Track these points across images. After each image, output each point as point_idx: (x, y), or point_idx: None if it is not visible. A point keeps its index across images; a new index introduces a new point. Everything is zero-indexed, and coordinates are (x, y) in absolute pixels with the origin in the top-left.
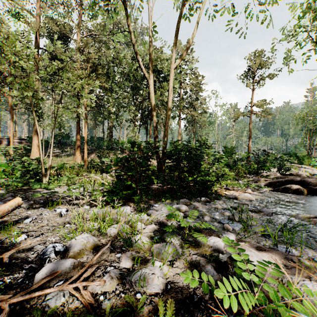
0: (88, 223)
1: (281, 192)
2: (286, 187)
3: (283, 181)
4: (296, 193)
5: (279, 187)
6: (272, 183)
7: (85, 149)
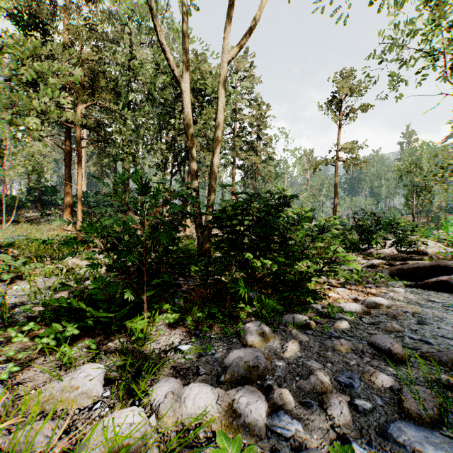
0: None
1: (430, 289)
2: (441, 281)
3: (427, 266)
4: None
5: (427, 281)
6: (405, 270)
7: (78, 210)
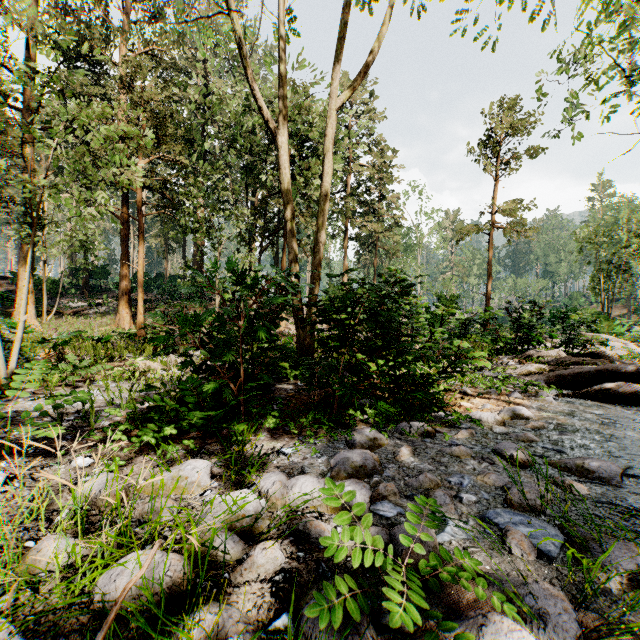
0: (45, 543)
1: (592, 400)
2: (606, 389)
3: (593, 372)
4: (632, 403)
5: (588, 389)
6: (565, 376)
7: (139, 299)
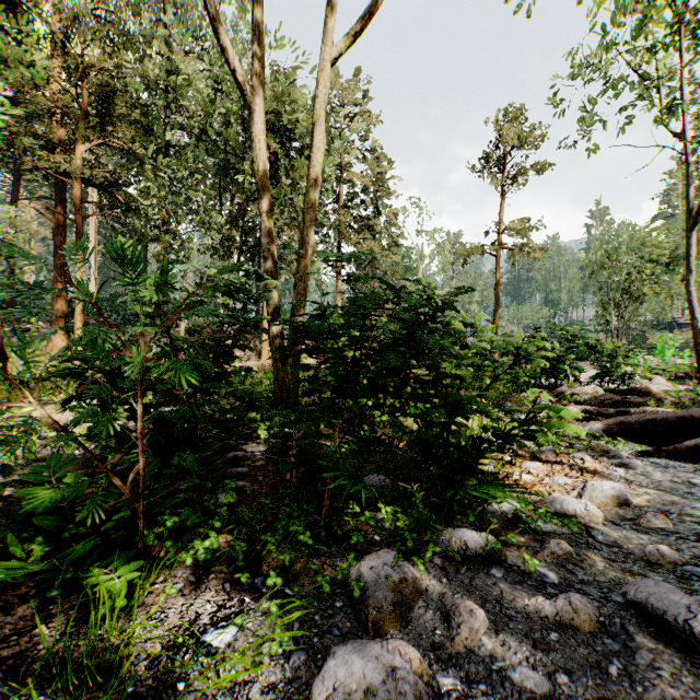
0: None
1: (682, 460)
2: None
3: (672, 419)
4: None
5: (677, 445)
6: (631, 424)
7: (76, 323)
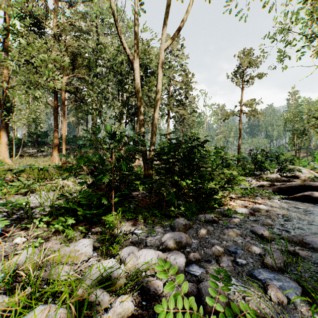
0: None
1: (298, 201)
2: (305, 195)
3: (297, 186)
4: None
5: (296, 195)
6: (282, 188)
7: (63, 148)
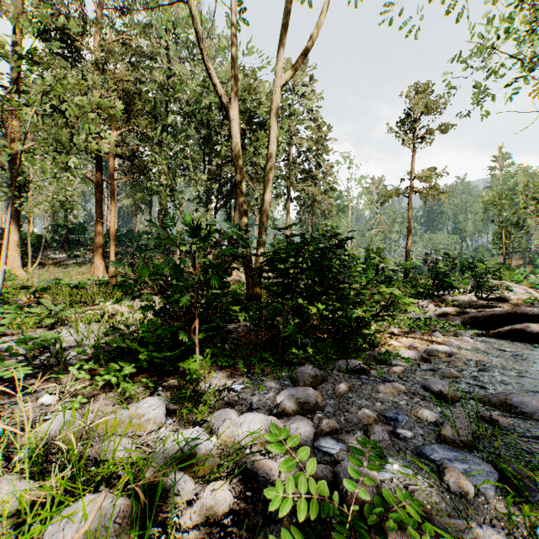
0: (0, 485)
1: (503, 339)
2: (516, 330)
3: (503, 314)
4: (538, 341)
5: (500, 329)
6: (479, 318)
7: (111, 251)
